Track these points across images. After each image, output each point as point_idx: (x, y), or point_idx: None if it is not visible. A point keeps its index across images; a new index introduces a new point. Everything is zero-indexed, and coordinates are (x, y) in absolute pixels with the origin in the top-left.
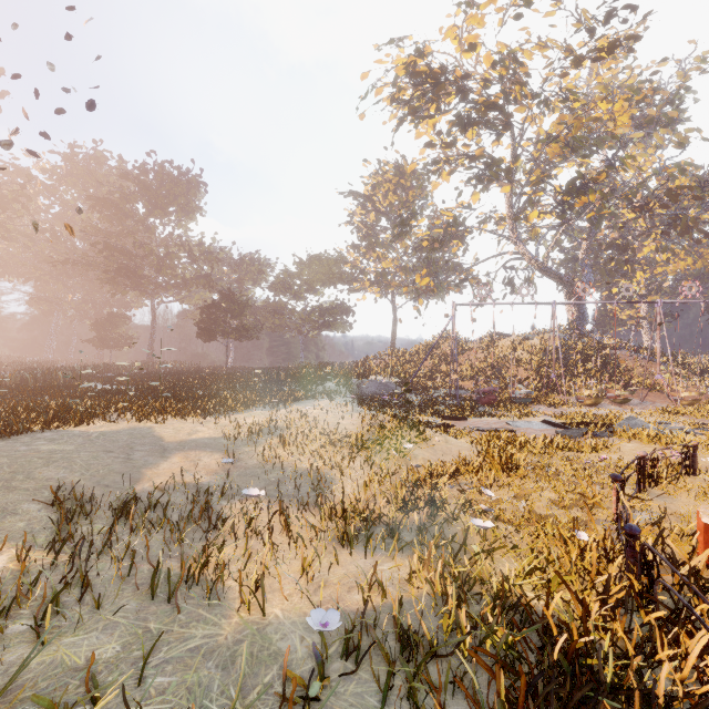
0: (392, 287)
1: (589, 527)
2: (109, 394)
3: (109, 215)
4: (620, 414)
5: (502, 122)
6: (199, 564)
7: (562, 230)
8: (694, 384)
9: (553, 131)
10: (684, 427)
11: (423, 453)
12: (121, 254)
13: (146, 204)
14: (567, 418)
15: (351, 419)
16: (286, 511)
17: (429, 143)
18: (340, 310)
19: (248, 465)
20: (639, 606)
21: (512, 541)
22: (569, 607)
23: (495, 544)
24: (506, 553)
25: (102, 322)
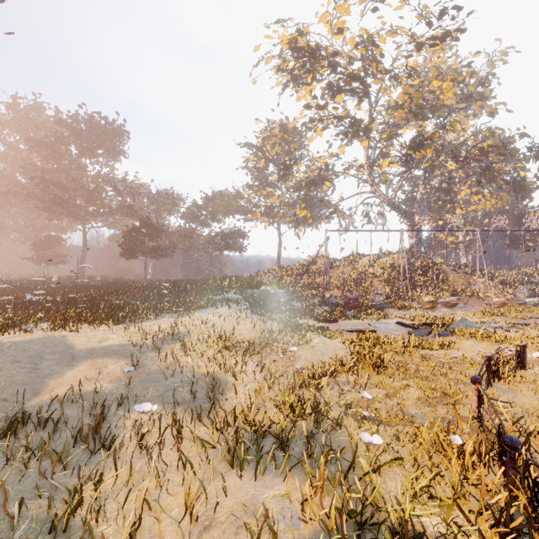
0: (278, 218)
1: (460, 429)
2: (35, 305)
3: (46, 155)
4: (454, 316)
5: (362, 91)
6: (68, 509)
7: (406, 176)
8: (502, 292)
9: (400, 100)
10: (501, 325)
11: (305, 354)
12: (55, 186)
13: (78, 146)
14: (414, 319)
15: (245, 324)
16: (178, 424)
17: (307, 105)
18: (238, 235)
19: (151, 371)
20: (534, 529)
21: (393, 447)
22: (468, 537)
23: (378, 450)
24: (391, 463)
25: (40, 243)
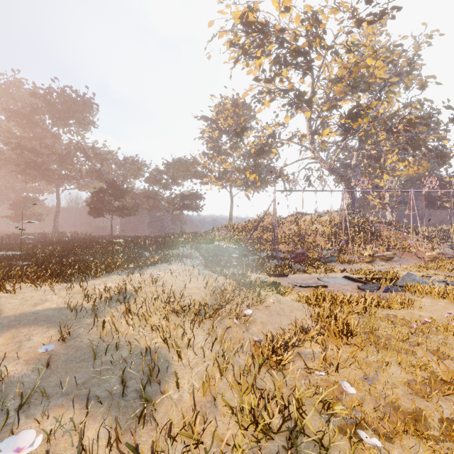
0: (230, 181)
1: None
2: None
3: (22, 124)
4: (398, 270)
5: (307, 64)
6: None
7: (344, 143)
8: (434, 247)
9: (339, 75)
10: (443, 279)
11: (261, 315)
12: (29, 152)
13: (51, 116)
14: (360, 273)
15: (197, 282)
16: None
17: (256, 78)
18: (195, 197)
19: (82, 344)
20: None
21: None
22: None
23: None
24: None
25: (17, 203)
